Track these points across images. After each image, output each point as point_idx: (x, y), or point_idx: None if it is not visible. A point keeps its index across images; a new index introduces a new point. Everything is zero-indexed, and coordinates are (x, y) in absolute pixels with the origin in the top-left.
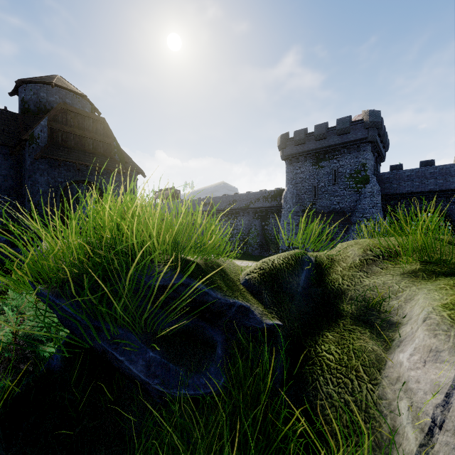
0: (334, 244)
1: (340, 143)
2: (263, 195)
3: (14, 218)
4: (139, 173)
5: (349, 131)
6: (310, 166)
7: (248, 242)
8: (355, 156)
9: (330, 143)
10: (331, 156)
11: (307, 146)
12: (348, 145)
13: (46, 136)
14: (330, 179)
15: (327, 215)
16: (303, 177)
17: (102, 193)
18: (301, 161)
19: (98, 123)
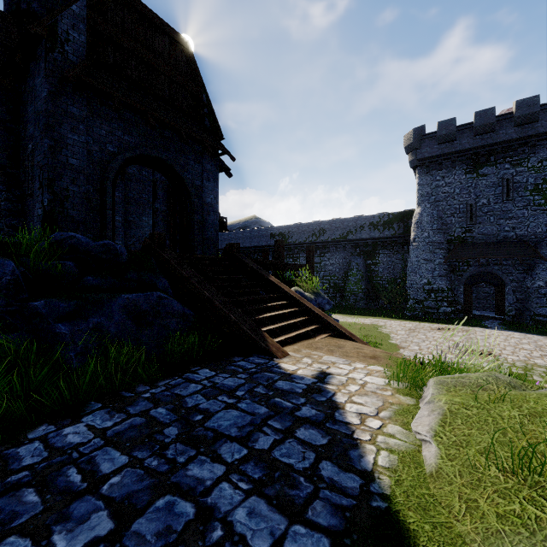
0: (506, 291)
1: (519, 138)
2: (370, 221)
3: (1, 233)
4: (221, 169)
5: (538, 118)
6: (462, 175)
7: (348, 288)
8: (543, 158)
9: (501, 138)
10: (500, 159)
11: (459, 144)
12: (534, 140)
13: (83, 43)
14: (498, 193)
15: (495, 246)
16: (449, 191)
17: (185, 189)
18: (445, 168)
19: (178, 48)
